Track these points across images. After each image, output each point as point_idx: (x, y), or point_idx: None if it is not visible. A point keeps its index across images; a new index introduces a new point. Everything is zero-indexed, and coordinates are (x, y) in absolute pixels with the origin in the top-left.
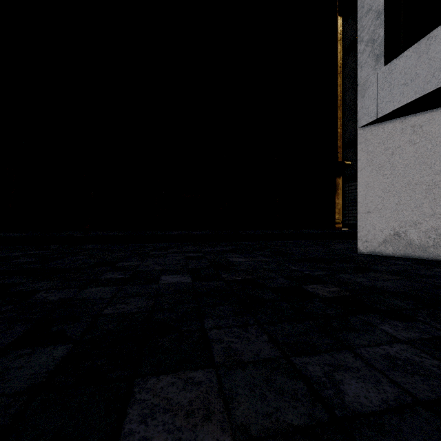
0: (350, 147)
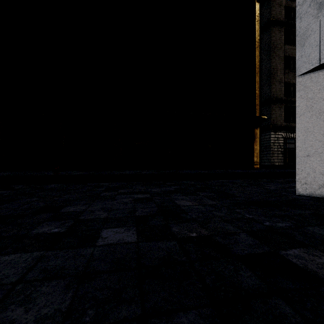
0: (265, 105)
